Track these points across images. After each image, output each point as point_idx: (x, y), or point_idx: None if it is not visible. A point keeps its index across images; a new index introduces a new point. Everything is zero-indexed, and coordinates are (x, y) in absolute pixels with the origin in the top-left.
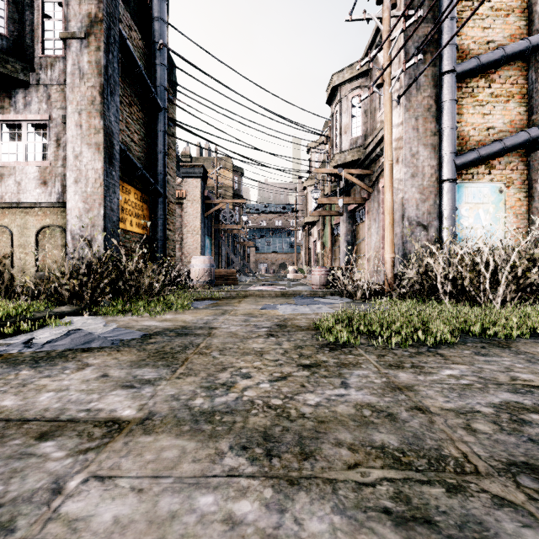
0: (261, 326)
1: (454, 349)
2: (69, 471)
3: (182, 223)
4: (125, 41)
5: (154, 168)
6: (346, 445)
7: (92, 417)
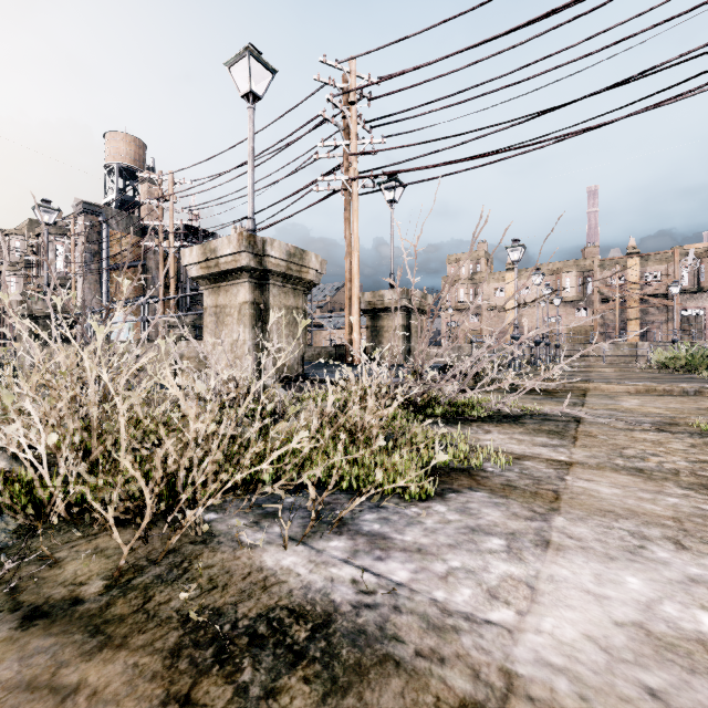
0: None
1: None
2: None
3: None
4: None
5: None
6: None
7: None
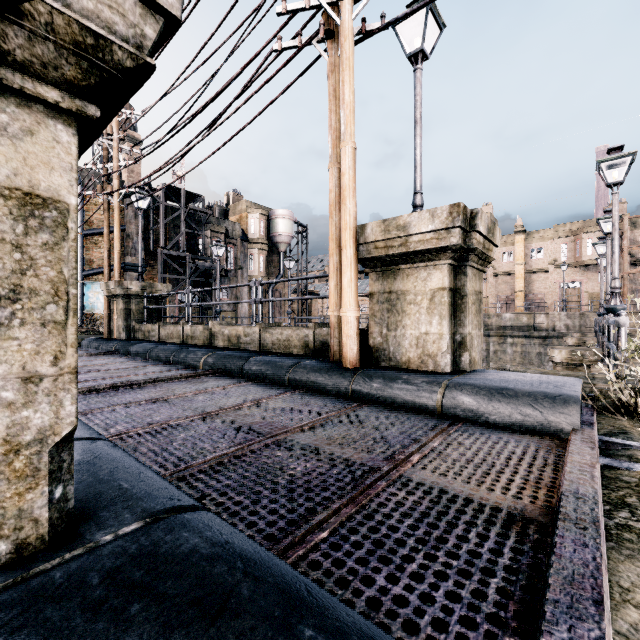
0: None
1: None
2: None
3: None
4: None
5: None
6: None
7: None
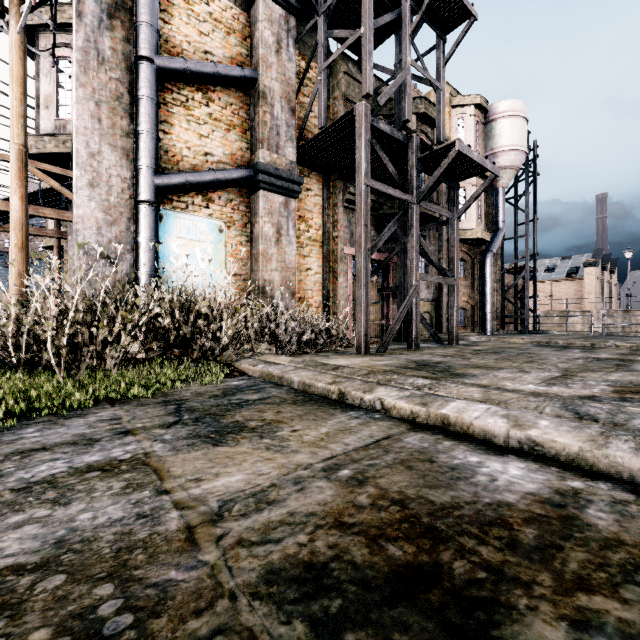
0: None
1: None
2: None
3: None
4: None
5: None
6: None
7: None
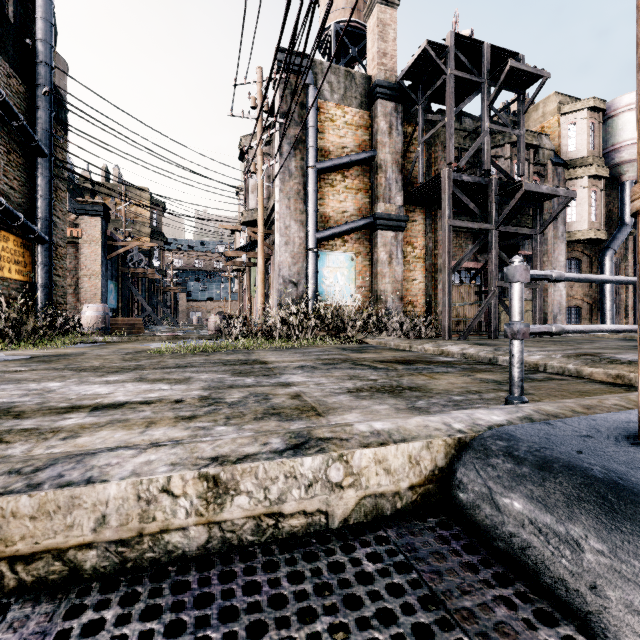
0: (124, 352)
1: (221, 354)
2: (4, 374)
3: (77, 265)
4: (4, 100)
5: (38, 213)
6: (113, 368)
7: (7, 370)
